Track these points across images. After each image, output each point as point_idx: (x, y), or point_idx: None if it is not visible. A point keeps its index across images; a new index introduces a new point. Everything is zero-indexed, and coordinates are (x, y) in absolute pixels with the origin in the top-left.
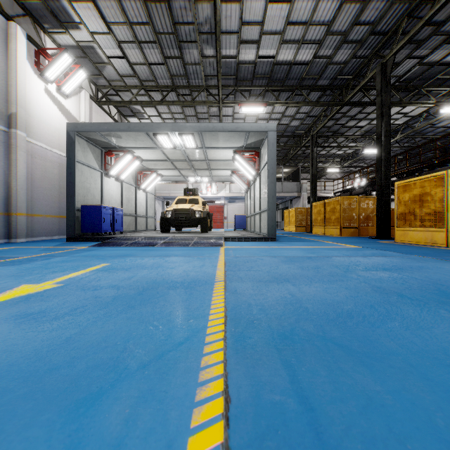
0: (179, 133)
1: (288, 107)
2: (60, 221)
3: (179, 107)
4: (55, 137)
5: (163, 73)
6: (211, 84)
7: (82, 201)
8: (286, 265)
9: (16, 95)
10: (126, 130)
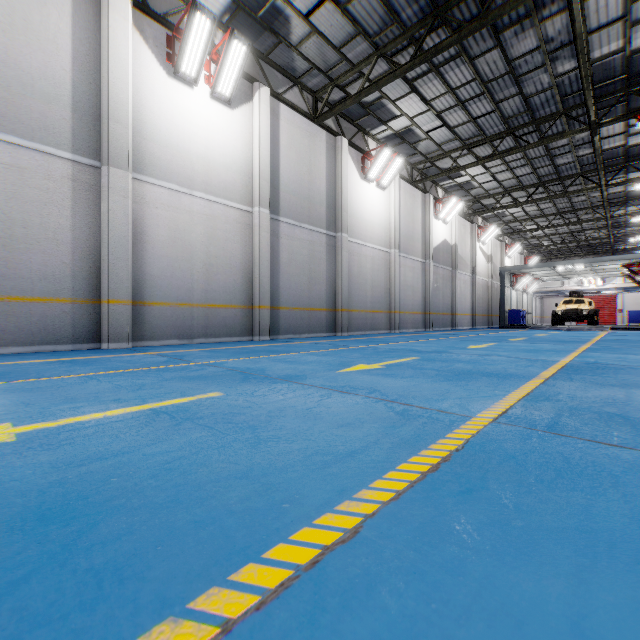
0: (573, 265)
1: None
2: (482, 317)
3: (560, 220)
4: (481, 270)
5: (551, 210)
6: (597, 204)
7: (505, 307)
8: (634, 333)
9: (475, 258)
10: (536, 267)
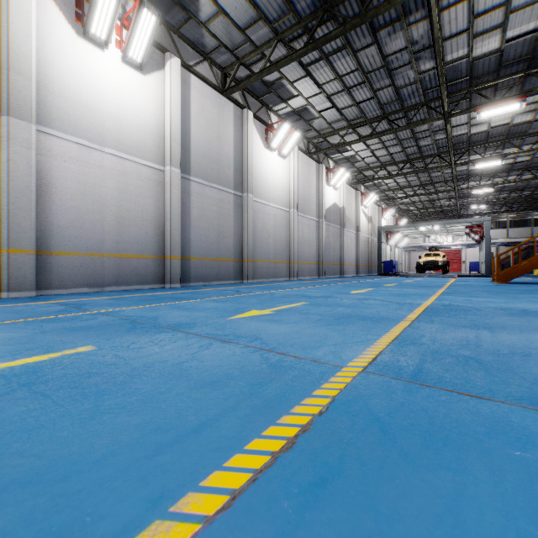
0: (431, 226)
1: (522, 175)
2: (364, 267)
3: (422, 190)
4: (363, 229)
5: (415, 182)
6: (449, 179)
7: (382, 258)
8: (475, 279)
9: (358, 219)
10: (404, 227)
